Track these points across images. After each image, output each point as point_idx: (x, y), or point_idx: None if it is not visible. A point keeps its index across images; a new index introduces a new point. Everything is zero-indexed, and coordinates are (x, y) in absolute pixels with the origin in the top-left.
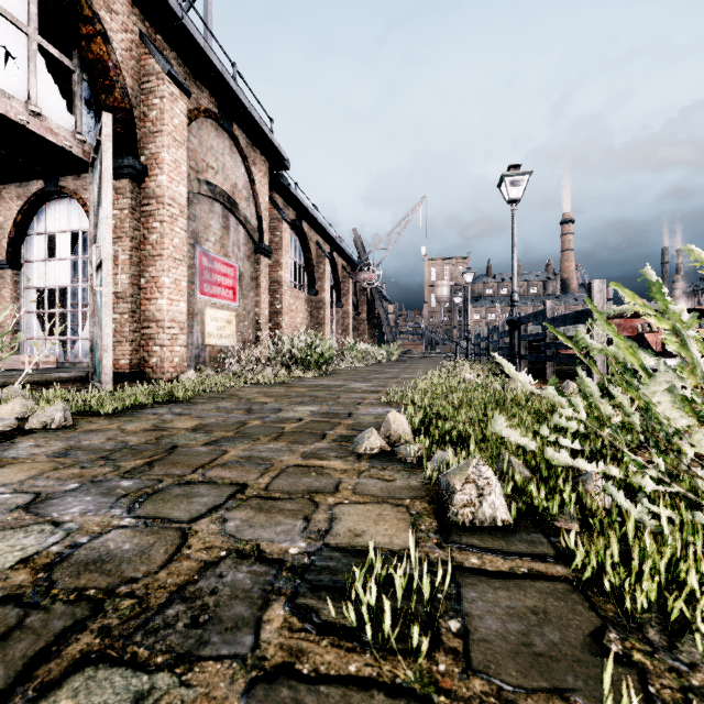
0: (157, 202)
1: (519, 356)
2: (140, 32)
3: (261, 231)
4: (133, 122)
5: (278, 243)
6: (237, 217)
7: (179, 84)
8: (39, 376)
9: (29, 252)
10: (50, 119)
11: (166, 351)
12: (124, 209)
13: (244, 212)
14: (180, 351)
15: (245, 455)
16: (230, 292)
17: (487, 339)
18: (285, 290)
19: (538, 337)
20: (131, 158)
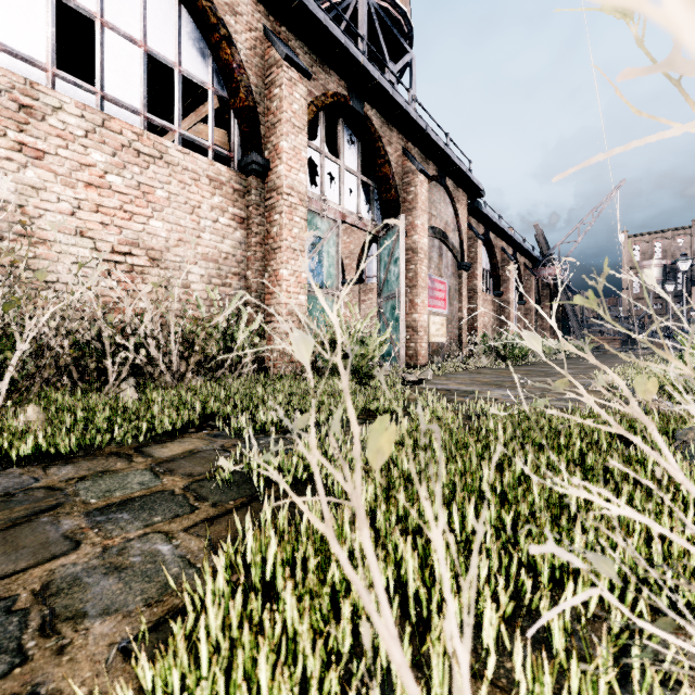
0: (413, 253)
1: None
2: (402, 148)
3: (462, 252)
4: (399, 206)
5: (473, 258)
6: (447, 246)
7: (425, 173)
8: None
9: None
10: (364, 218)
11: (418, 346)
12: None
13: (452, 241)
14: (424, 346)
15: (535, 387)
16: (442, 302)
17: None
18: (479, 296)
19: None
20: None
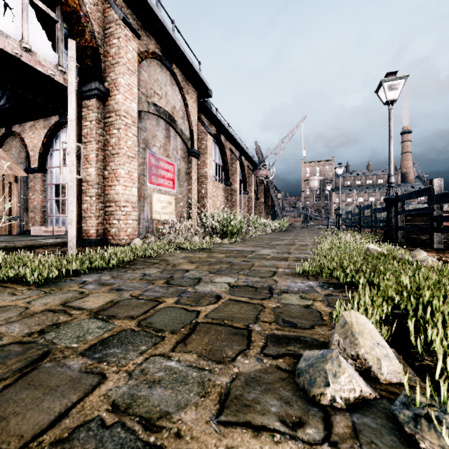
0: (116, 115)
1: (397, 228)
2: None
3: (192, 140)
4: (99, 57)
5: (204, 149)
6: (175, 130)
7: (131, 28)
8: (32, 242)
9: (51, 161)
10: (38, 54)
11: (122, 223)
12: (93, 121)
13: (180, 127)
14: (133, 223)
15: (124, 398)
16: (170, 182)
17: (359, 214)
18: (209, 182)
19: (422, 211)
20: (96, 83)
